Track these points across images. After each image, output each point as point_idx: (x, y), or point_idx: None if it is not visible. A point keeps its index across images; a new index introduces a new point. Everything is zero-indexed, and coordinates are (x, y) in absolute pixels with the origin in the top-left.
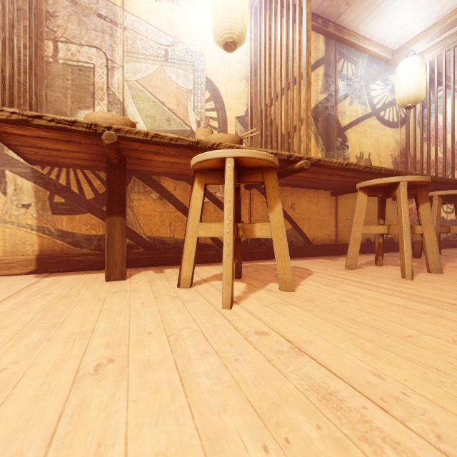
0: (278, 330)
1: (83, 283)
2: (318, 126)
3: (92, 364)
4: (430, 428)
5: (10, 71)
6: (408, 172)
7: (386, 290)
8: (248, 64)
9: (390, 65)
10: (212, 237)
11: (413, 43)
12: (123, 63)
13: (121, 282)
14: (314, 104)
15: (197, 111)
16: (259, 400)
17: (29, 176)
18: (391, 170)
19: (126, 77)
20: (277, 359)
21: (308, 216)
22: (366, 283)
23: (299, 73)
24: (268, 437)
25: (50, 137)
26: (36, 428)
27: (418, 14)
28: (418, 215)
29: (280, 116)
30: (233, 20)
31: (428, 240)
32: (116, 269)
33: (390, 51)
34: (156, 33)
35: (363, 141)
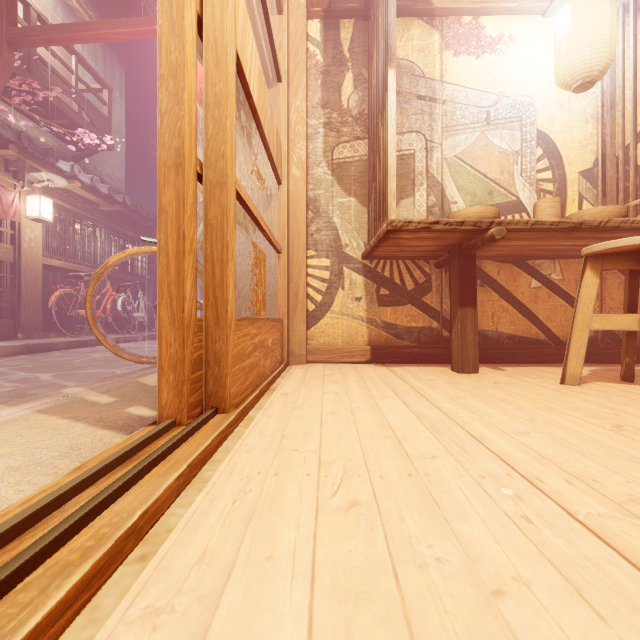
0: None
1: (439, 373)
2: None
3: (605, 425)
4: None
5: (380, 182)
6: None
7: None
8: (597, 97)
9: None
10: (545, 331)
11: None
12: (442, 141)
13: (478, 375)
14: None
15: (525, 176)
16: None
17: (360, 270)
18: None
19: (444, 155)
20: None
21: None
22: None
23: None
24: None
25: (426, 237)
26: (639, 446)
27: None
28: None
29: None
30: (597, 54)
31: None
32: (469, 362)
33: None
34: (476, 97)
35: None
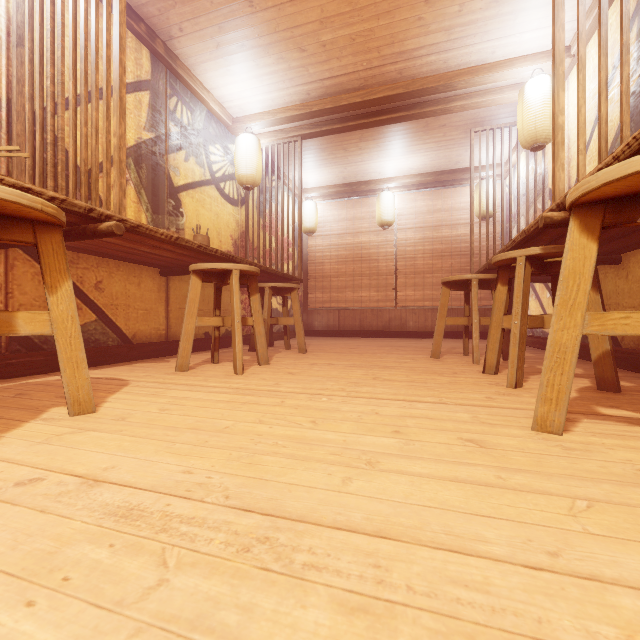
0: (61, 469)
1: None
2: (141, 174)
3: None
4: (222, 494)
5: None
6: (244, 259)
7: (216, 388)
8: (0, 16)
9: (231, 132)
10: None
11: (251, 120)
12: None
13: None
14: (135, 141)
15: None
16: (21, 561)
17: None
18: (228, 254)
19: None
20: (57, 504)
21: (125, 301)
22: (197, 384)
23: (108, 90)
24: (36, 590)
25: None
26: None
27: (254, 93)
28: (251, 306)
29: (74, 140)
30: None
31: (258, 332)
32: None
33: (231, 116)
34: None
35: (202, 211)
